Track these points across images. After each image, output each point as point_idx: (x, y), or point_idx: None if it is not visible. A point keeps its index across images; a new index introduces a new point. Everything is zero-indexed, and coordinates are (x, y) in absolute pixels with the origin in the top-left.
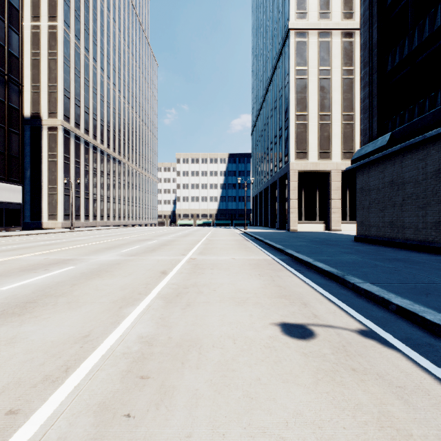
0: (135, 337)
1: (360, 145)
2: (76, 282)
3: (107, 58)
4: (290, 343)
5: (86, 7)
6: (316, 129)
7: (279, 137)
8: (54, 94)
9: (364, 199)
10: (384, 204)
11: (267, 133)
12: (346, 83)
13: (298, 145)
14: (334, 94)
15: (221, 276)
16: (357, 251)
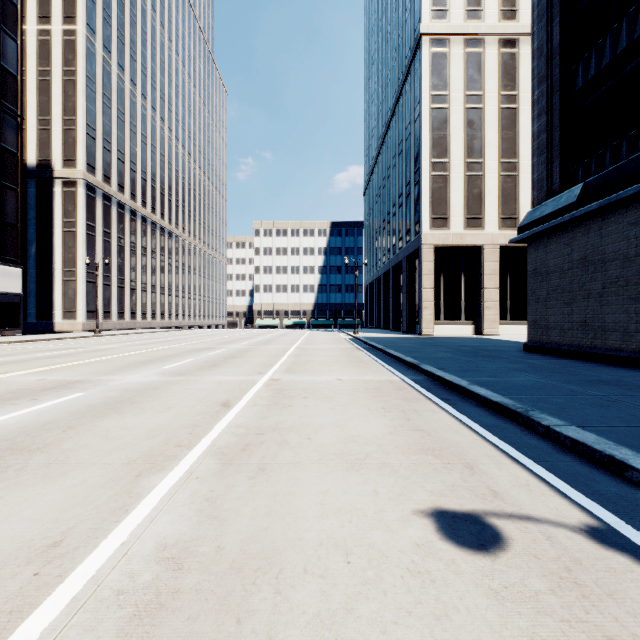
0: (151, 548)
1: (532, 205)
2: (74, 422)
3: (151, 80)
4: (459, 562)
5: (120, 5)
6: (462, 183)
7: (406, 196)
8: (72, 131)
9: (539, 287)
10: (571, 295)
11: (388, 190)
12: (506, 114)
13: (435, 208)
14: (488, 132)
15: (320, 411)
16: (534, 368)
